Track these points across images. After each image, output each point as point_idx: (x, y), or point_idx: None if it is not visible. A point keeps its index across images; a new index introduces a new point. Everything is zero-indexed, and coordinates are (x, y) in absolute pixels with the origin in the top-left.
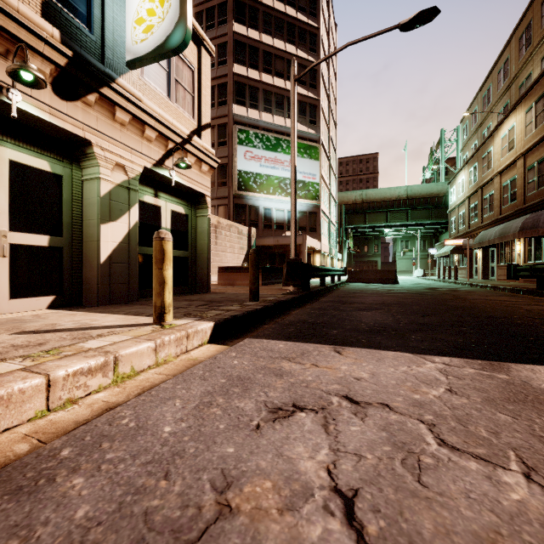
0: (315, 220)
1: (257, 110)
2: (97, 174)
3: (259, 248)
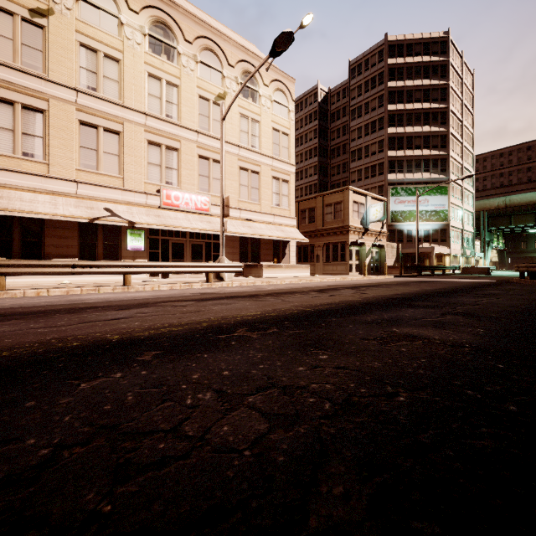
0: (445, 234)
1: (403, 173)
2: (365, 248)
3: (404, 253)
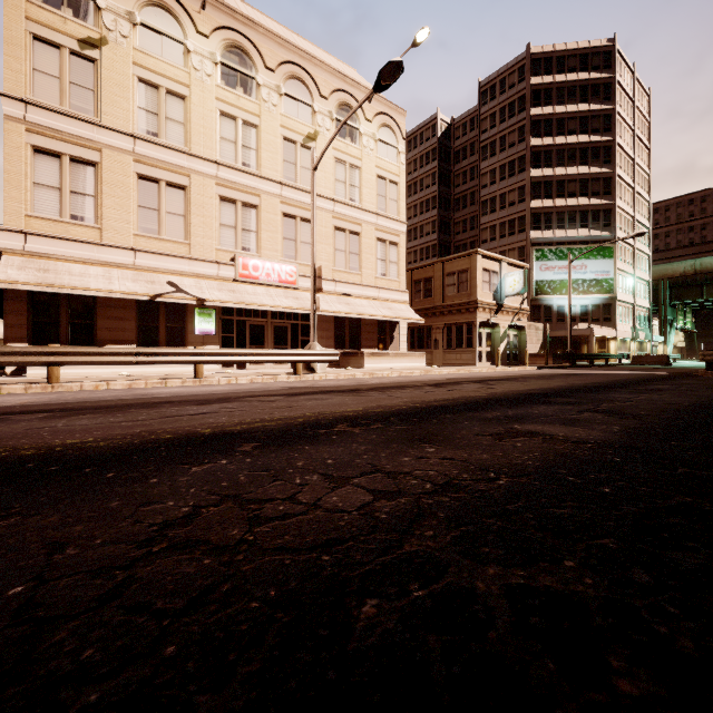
0: (610, 311)
1: (551, 229)
2: (499, 331)
3: (553, 336)
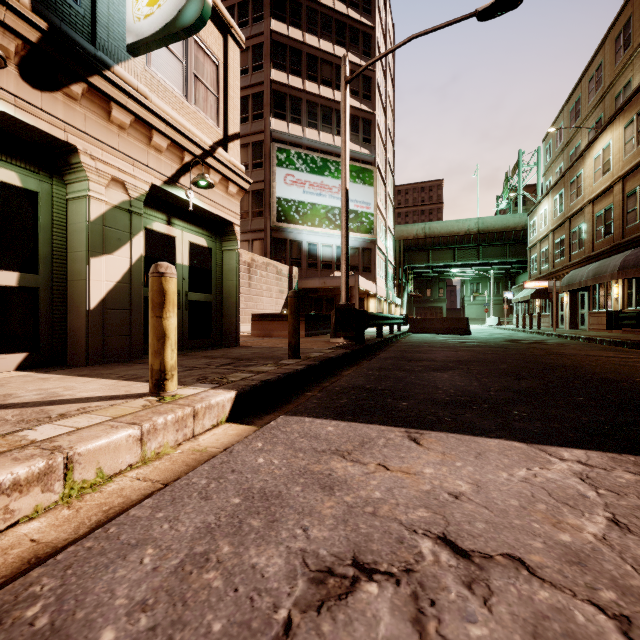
0: (370, 258)
1: (300, 125)
2: (85, 191)
3: (302, 292)
